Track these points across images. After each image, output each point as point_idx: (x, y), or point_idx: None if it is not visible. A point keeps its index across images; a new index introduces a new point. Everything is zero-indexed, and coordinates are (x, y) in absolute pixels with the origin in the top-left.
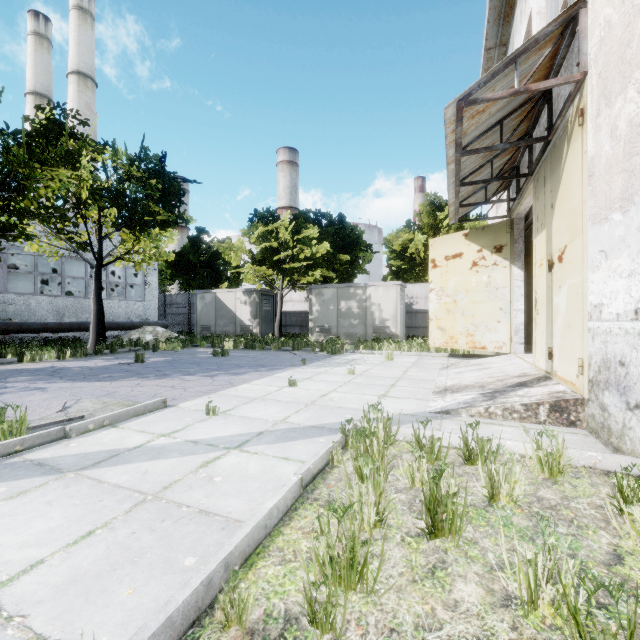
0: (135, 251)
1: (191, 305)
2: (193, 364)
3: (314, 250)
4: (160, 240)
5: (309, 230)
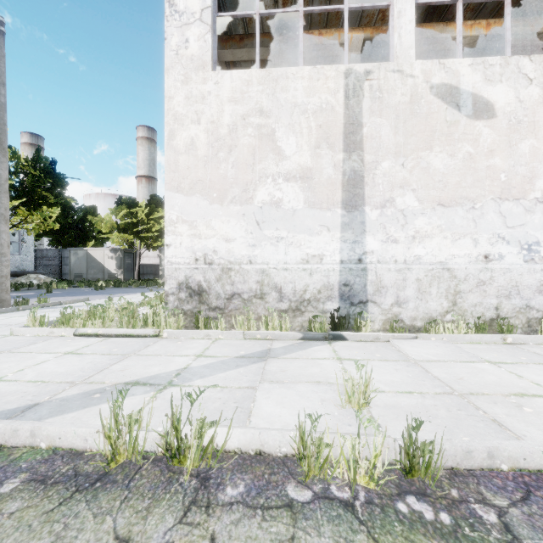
0: (28, 222)
1: (62, 258)
2: (85, 293)
3: (162, 226)
4: (42, 211)
5: (159, 213)
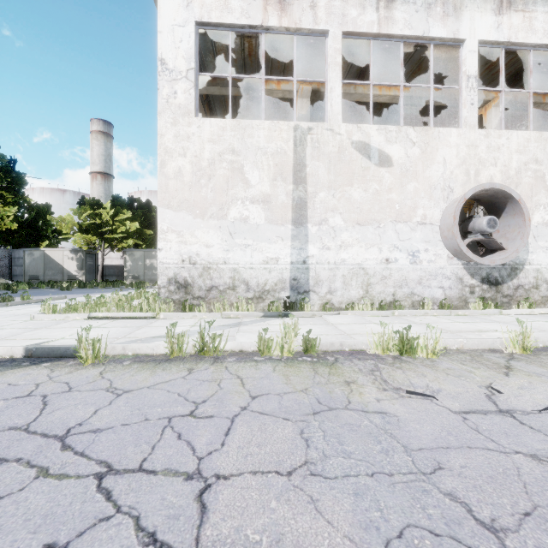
0: None
1: (12, 259)
2: (54, 293)
3: (128, 227)
4: None
5: (124, 215)
